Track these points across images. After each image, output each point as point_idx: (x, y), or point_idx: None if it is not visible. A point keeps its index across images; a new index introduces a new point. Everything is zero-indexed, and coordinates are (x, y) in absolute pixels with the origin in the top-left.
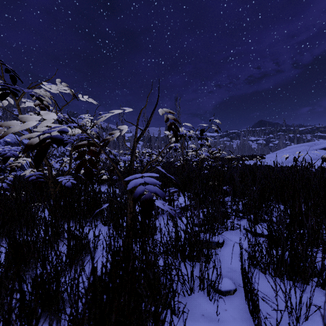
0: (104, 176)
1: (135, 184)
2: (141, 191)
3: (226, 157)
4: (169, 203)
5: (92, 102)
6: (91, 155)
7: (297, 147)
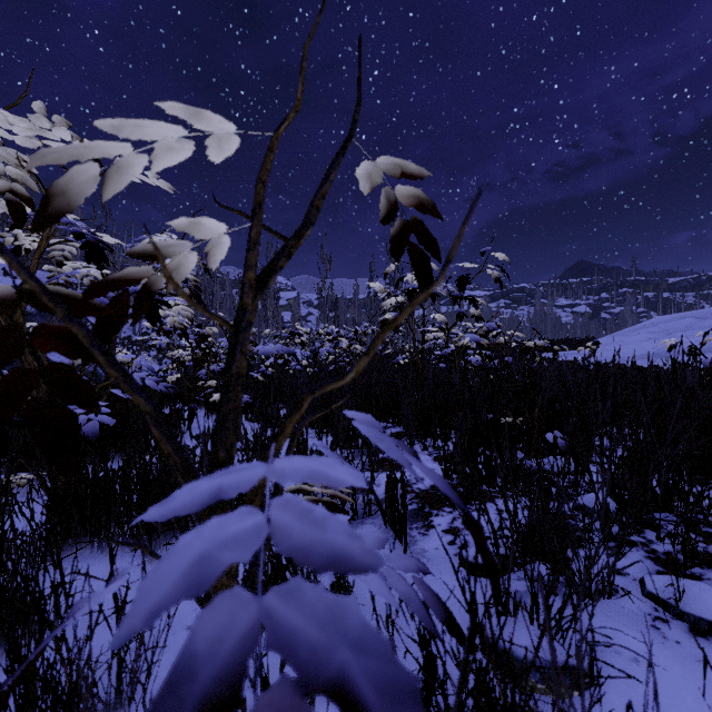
0: (215, 395)
1: (193, 576)
2: (220, 671)
3: (524, 344)
4: (387, 488)
5: (160, 185)
6: (59, 349)
7: (672, 321)
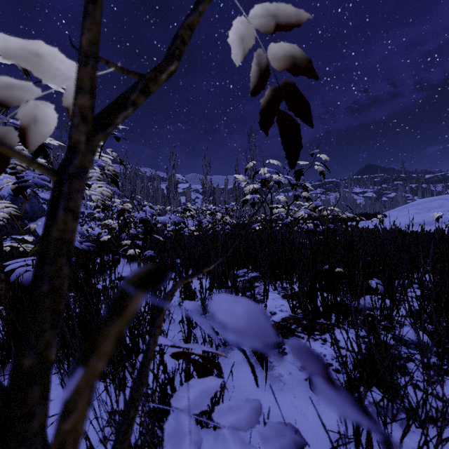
0: (130, 250)
1: None
2: None
3: (340, 216)
4: None
5: None
6: None
7: (430, 201)
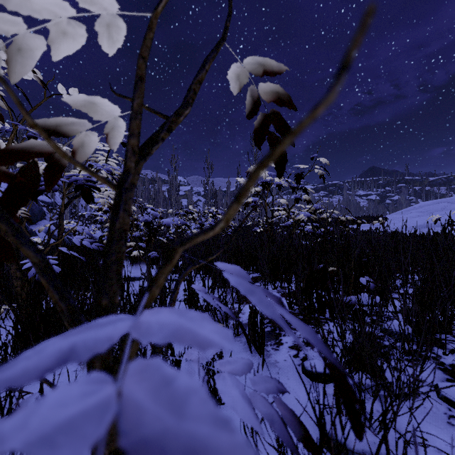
0: (134, 252)
1: None
2: None
3: (339, 219)
4: (250, 316)
5: None
6: None
7: (432, 204)
